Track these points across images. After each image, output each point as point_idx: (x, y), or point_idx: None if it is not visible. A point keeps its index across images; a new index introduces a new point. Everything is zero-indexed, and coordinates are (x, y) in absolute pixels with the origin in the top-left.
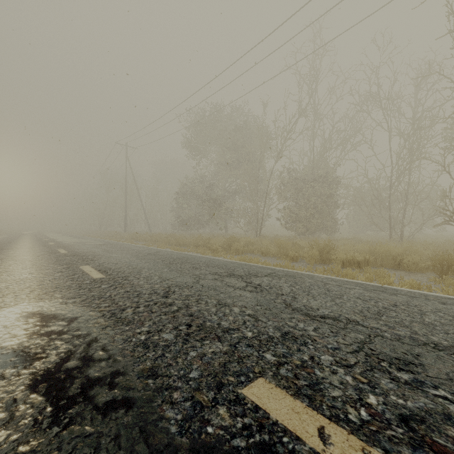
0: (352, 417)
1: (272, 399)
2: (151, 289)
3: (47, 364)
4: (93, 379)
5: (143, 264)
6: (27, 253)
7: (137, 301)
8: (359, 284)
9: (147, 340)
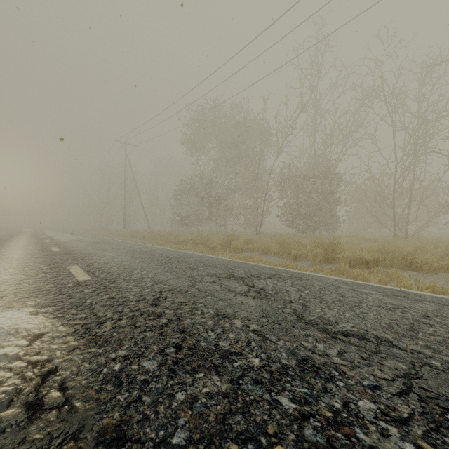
0: None
1: None
2: (139, 295)
3: None
4: (30, 447)
5: (136, 264)
6: (17, 251)
7: (121, 310)
8: (374, 287)
9: (121, 371)
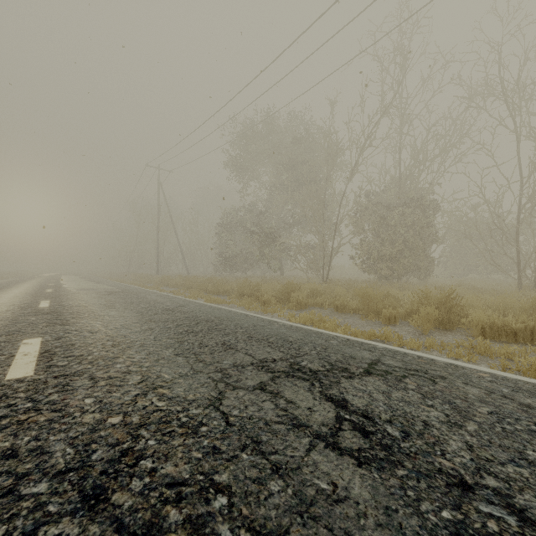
0: None
1: None
2: (84, 441)
3: None
4: None
5: (138, 336)
6: None
7: None
8: None
9: None
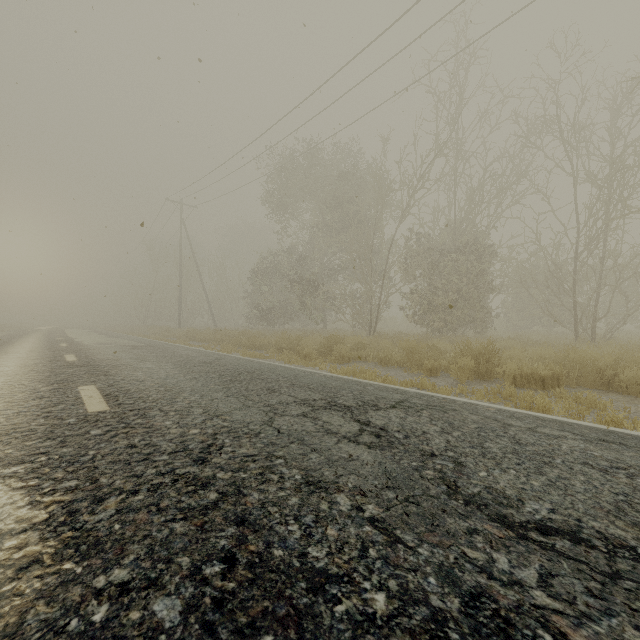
0: None
1: None
2: (179, 440)
3: None
4: None
5: (186, 383)
6: (13, 361)
7: (141, 472)
8: (565, 424)
9: (106, 626)
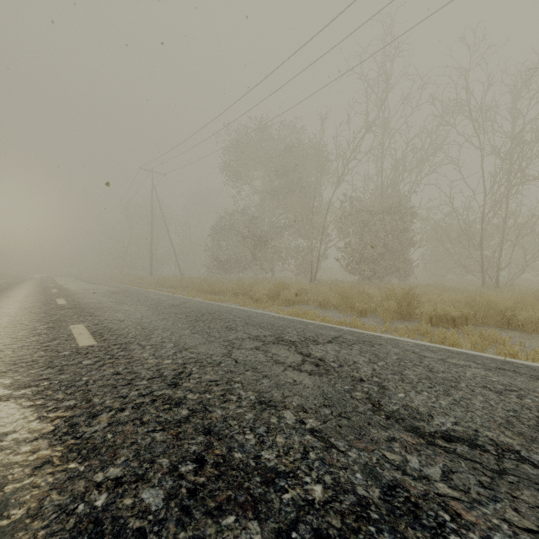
0: None
1: None
2: (155, 369)
3: None
4: None
5: (158, 323)
6: (14, 304)
7: (126, 394)
8: (470, 356)
9: (106, 509)
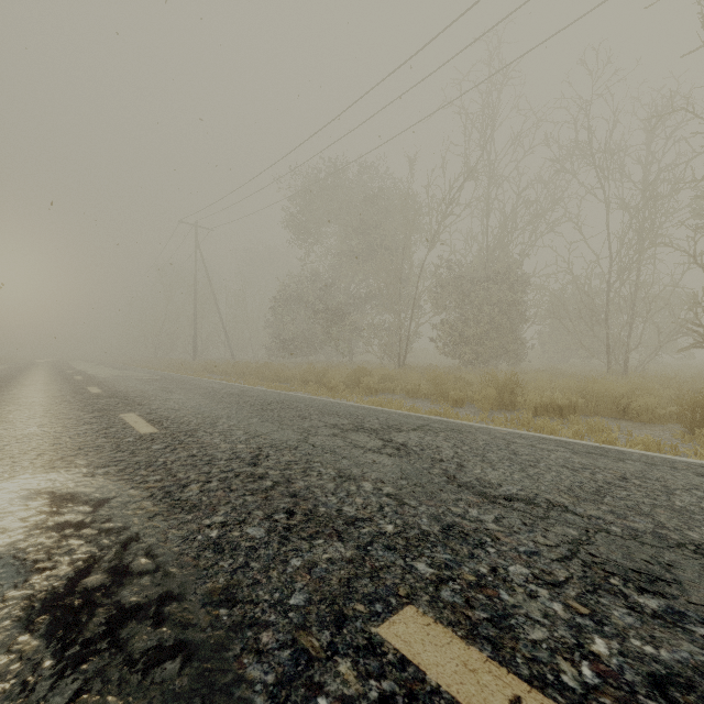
0: (567, 679)
1: (430, 646)
2: (231, 452)
3: (52, 580)
4: (128, 608)
5: (220, 411)
6: (38, 393)
7: (208, 471)
8: (563, 442)
9: (220, 538)
